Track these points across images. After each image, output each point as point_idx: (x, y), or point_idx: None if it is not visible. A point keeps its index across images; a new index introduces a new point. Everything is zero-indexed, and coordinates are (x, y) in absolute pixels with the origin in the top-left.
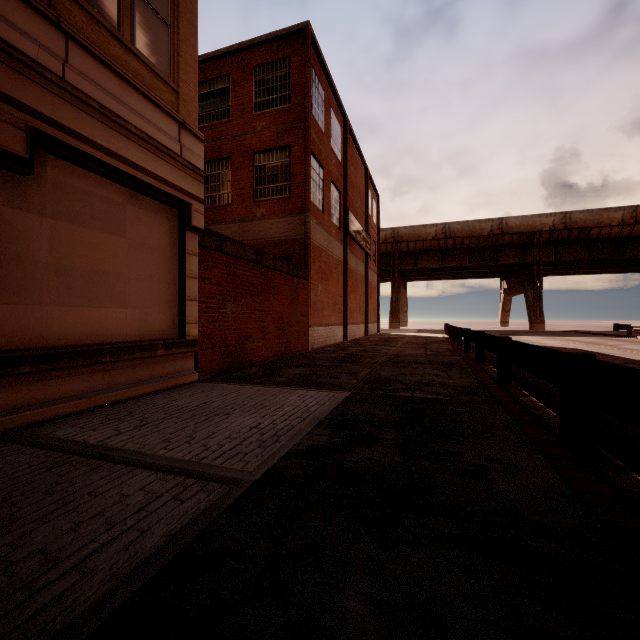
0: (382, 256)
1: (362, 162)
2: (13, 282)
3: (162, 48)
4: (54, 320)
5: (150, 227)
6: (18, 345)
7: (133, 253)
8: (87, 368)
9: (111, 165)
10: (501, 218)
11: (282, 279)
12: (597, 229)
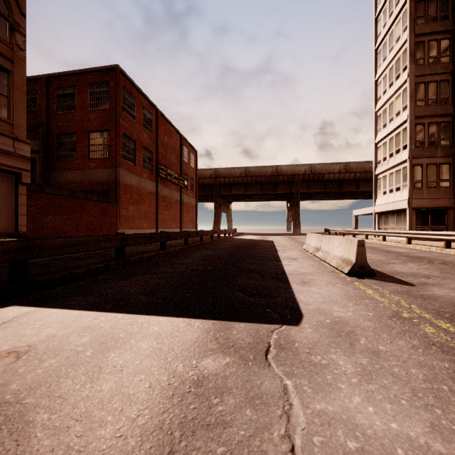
0: (210, 186)
1: (177, 132)
2: None
3: (4, 107)
4: None
5: None
6: None
7: None
8: None
9: None
10: (277, 165)
11: (93, 204)
12: (327, 174)
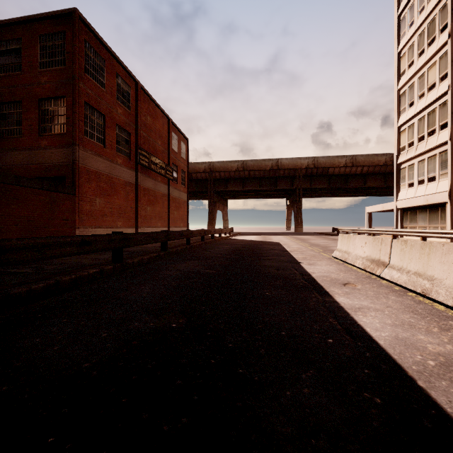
0: (204, 181)
1: (164, 114)
2: None
3: None
4: None
5: None
6: None
7: None
8: None
9: None
10: (277, 159)
11: (31, 193)
12: (332, 168)
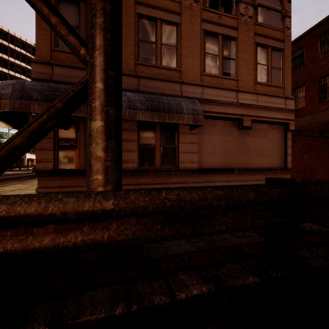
0: None
1: None
2: (247, 153)
3: (279, 77)
4: (253, 161)
5: (275, 133)
6: (248, 167)
7: (270, 142)
8: (260, 173)
9: (266, 120)
10: None
11: None
12: None
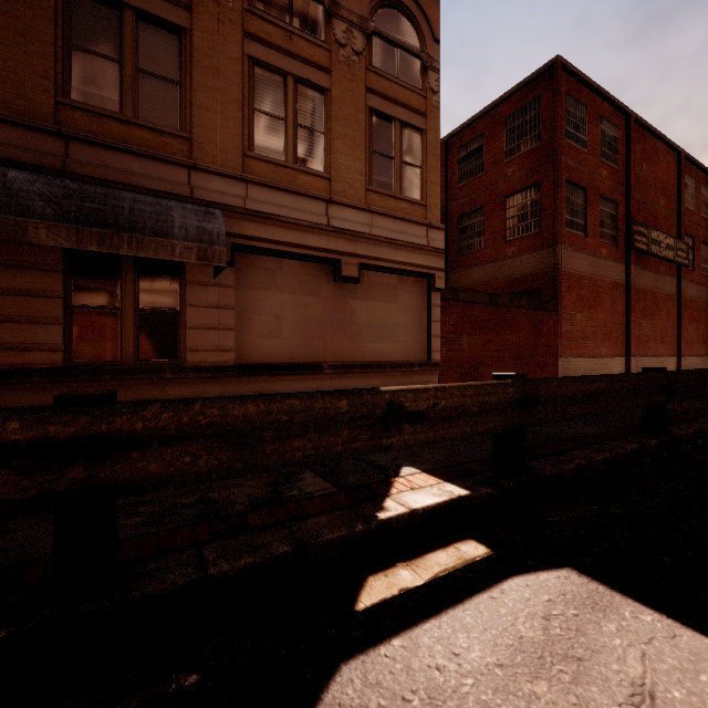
0: None
1: (669, 147)
2: (353, 332)
3: (417, 185)
4: (367, 349)
5: (410, 294)
6: (355, 360)
7: (401, 311)
8: (380, 373)
9: (390, 267)
10: None
11: (520, 314)
12: None
